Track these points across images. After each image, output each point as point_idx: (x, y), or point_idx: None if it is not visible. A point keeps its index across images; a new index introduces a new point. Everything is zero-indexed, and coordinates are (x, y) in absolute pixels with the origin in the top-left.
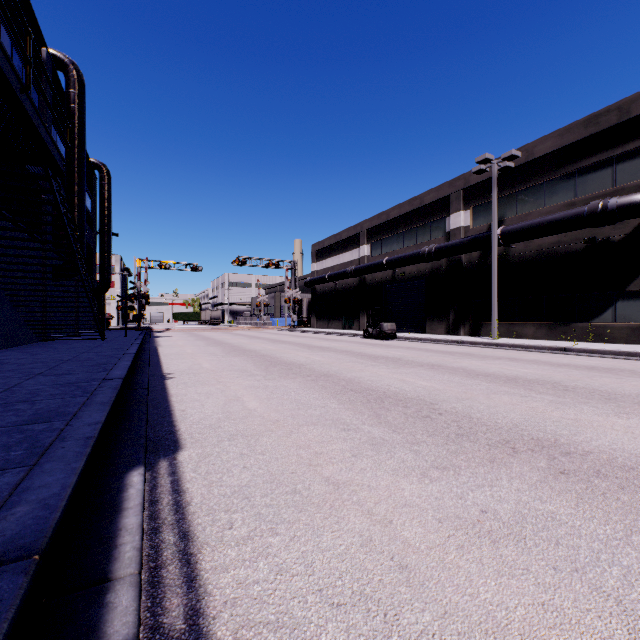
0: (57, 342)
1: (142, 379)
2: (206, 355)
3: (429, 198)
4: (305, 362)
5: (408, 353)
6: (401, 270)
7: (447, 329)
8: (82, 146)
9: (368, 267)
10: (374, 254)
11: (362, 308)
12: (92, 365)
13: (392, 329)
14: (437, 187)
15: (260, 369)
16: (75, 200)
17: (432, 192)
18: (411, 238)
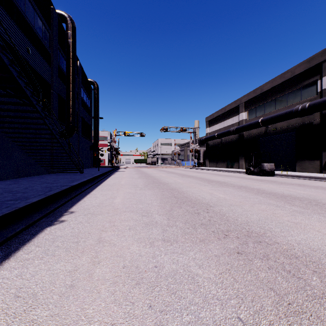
0: (56, 174)
1: (16, 227)
2: (129, 187)
3: (300, 69)
4: (211, 201)
5: (312, 192)
6: (273, 126)
7: (318, 168)
8: (74, 63)
9: (246, 126)
10: (250, 118)
11: (241, 154)
12: (4, 200)
13: (271, 168)
14: (308, 58)
15: (163, 211)
16: (70, 93)
17: (303, 63)
18: (282, 102)
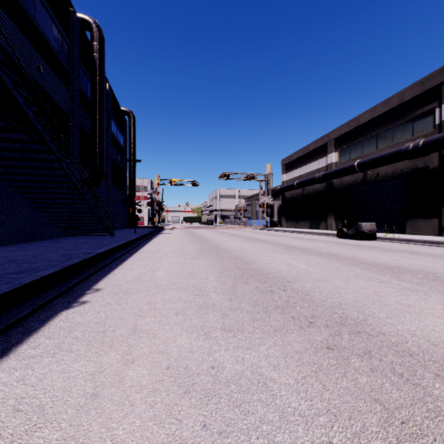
0: (77, 237)
1: (19, 310)
2: (177, 255)
3: (411, 93)
4: (289, 274)
5: (428, 262)
6: (373, 172)
7: (437, 229)
8: (101, 85)
9: (337, 171)
10: (342, 160)
11: (329, 210)
12: (4, 273)
13: (372, 229)
14: (422, 79)
15: (223, 288)
16: (96, 127)
17: (415, 86)
18: (386, 139)
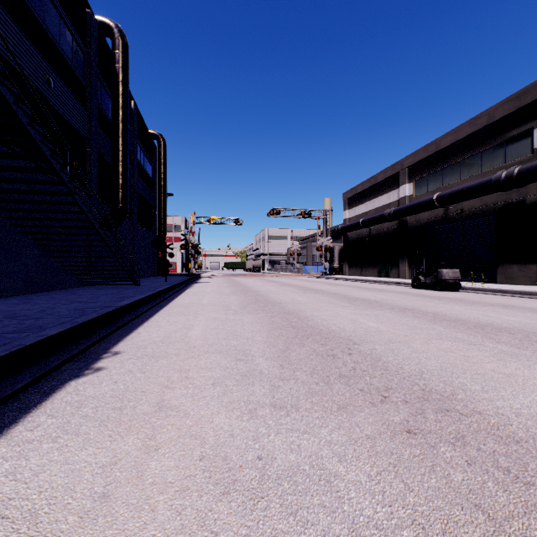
0: (95, 287)
1: (17, 379)
2: (216, 309)
3: (503, 110)
4: (354, 333)
5: (528, 318)
6: (457, 207)
7: (535, 278)
8: (125, 103)
9: (411, 207)
10: (418, 193)
11: (402, 254)
12: (1, 332)
13: (455, 277)
14: (518, 92)
15: (273, 351)
16: (119, 154)
17: (509, 101)
18: (472, 166)
